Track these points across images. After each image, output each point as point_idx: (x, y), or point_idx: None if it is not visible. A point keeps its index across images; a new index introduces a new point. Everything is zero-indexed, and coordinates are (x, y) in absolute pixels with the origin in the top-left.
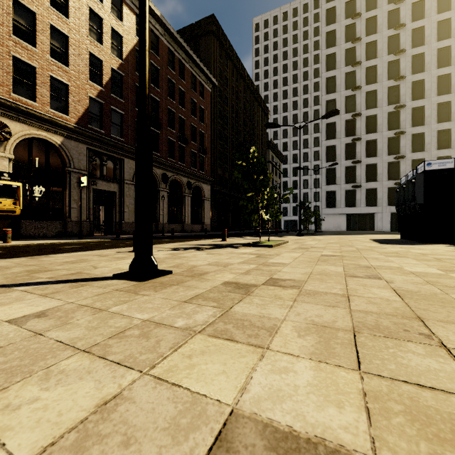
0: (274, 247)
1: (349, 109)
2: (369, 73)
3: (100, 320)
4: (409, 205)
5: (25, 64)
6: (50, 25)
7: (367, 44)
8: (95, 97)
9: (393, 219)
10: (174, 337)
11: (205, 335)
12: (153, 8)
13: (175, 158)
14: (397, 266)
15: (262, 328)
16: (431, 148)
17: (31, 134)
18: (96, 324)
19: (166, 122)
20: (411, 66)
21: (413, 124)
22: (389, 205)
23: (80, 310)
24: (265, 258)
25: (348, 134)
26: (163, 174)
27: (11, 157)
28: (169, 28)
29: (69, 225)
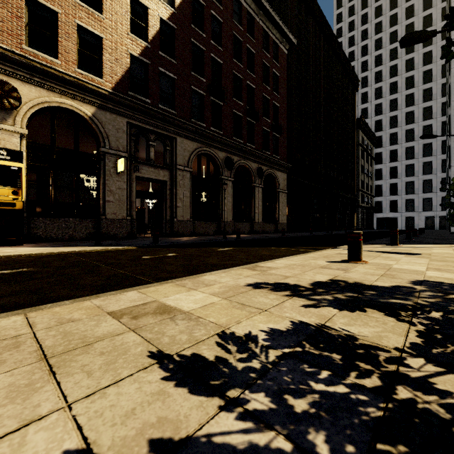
0: None
1: None
2: None
3: None
4: None
5: (44, 9)
6: None
7: None
8: (138, 56)
9: None
10: None
11: None
12: None
13: (243, 138)
14: None
15: None
16: None
17: (51, 101)
18: None
19: (231, 91)
20: None
21: None
22: None
23: None
24: None
25: None
26: (226, 158)
27: (22, 132)
28: None
29: (103, 224)
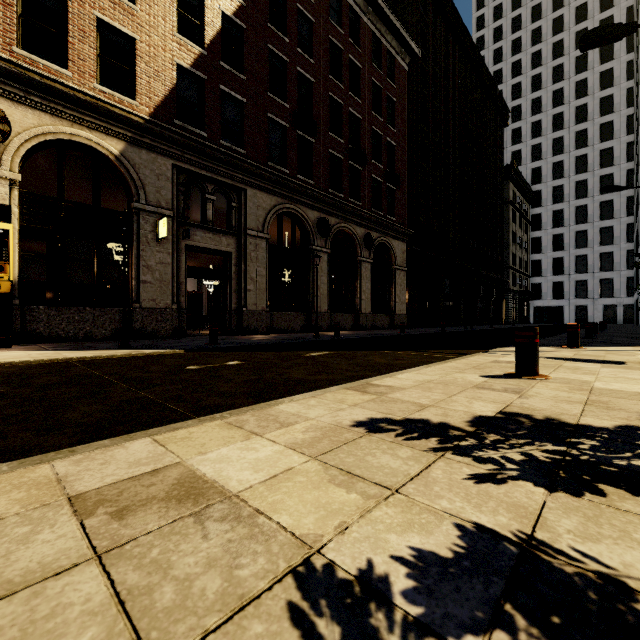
0: None
1: None
2: None
3: None
4: None
5: None
6: None
7: None
8: (189, 67)
9: None
10: None
11: None
12: None
13: (343, 191)
14: None
15: None
16: None
17: (58, 132)
18: None
19: (326, 123)
20: None
21: None
22: None
23: None
24: None
25: None
26: (319, 219)
27: (13, 177)
28: None
29: (136, 316)
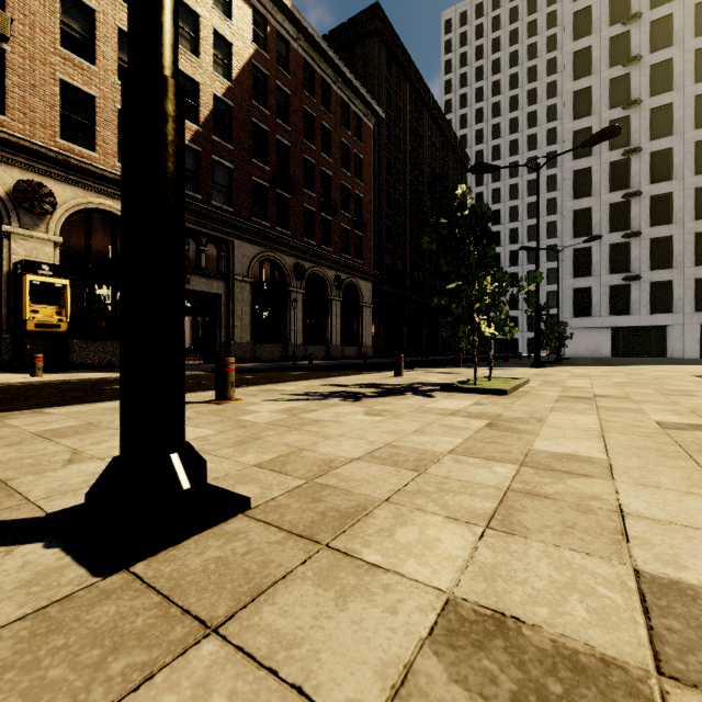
0: (509, 393)
1: (617, 143)
2: (656, 75)
3: None
4: None
5: (79, 92)
6: (117, 30)
7: (653, 23)
8: (188, 143)
9: None
10: None
11: None
12: None
13: (316, 239)
14: None
15: None
16: None
17: (88, 202)
18: None
19: (301, 181)
20: None
21: None
22: (698, 311)
23: None
24: (516, 432)
25: (614, 186)
26: (295, 265)
27: (56, 240)
28: (305, 26)
29: None
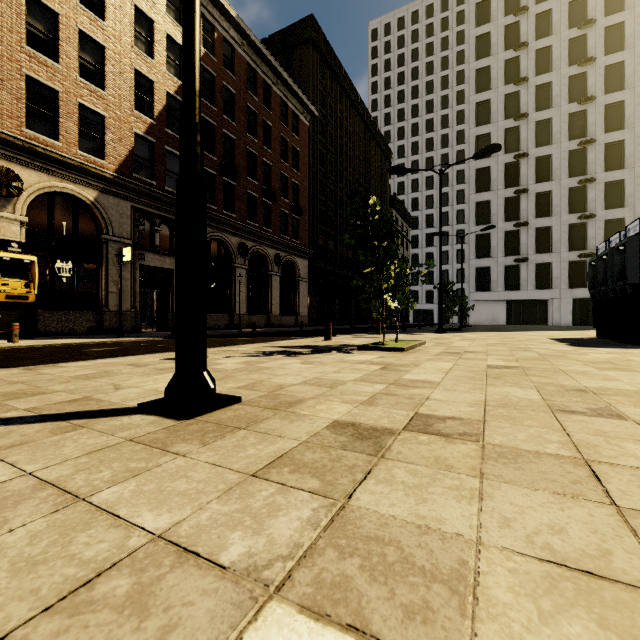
0: (407, 350)
1: (510, 148)
2: (540, 94)
3: (59, 533)
4: (613, 287)
5: (43, 87)
6: (78, 32)
7: (538, 51)
8: (143, 134)
9: (576, 308)
10: (211, 611)
11: (292, 604)
12: (227, 6)
13: (258, 221)
14: (634, 390)
15: (435, 578)
16: (635, 202)
17: (52, 186)
18: (42, 549)
19: (245, 170)
20: (604, 82)
21: (607, 167)
22: (571, 288)
23: (34, 497)
24: (397, 371)
25: (508, 183)
26: (240, 244)
27: (23, 220)
28: (249, 34)
29: (106, 317)
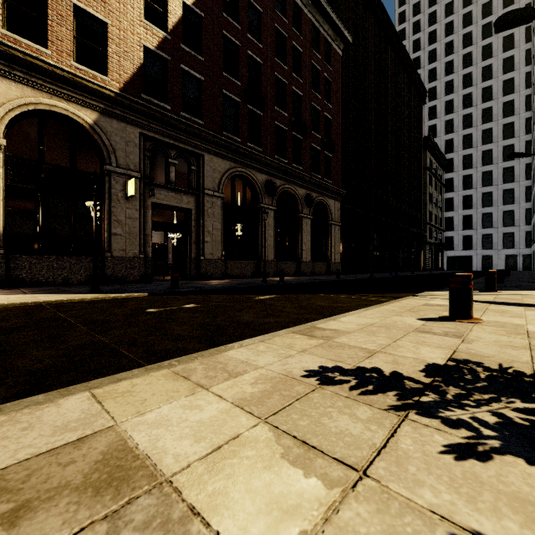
0: None
1: None
2: None
3: None
4: None
5: None
6: None
7: None
8: (154, 49)
9: None
10: None
11: None
12: None
13: (287, 158)
14: None
15: None
16: None
17: (39, 103)
18: None
19: (273, 99)
20: None
21: None
22: None
23: None
24: None
25: None
26: (267, 181)
27: None
28: None
29: (108, 264)
